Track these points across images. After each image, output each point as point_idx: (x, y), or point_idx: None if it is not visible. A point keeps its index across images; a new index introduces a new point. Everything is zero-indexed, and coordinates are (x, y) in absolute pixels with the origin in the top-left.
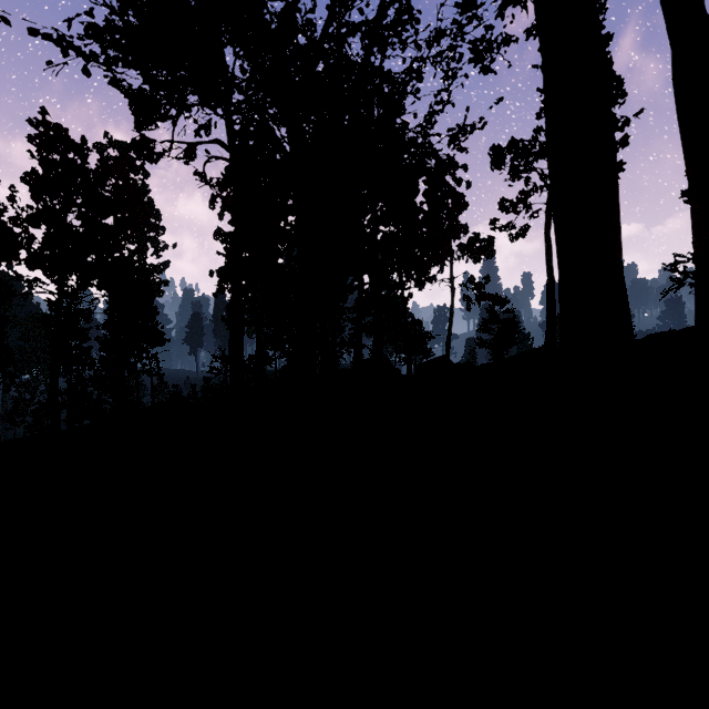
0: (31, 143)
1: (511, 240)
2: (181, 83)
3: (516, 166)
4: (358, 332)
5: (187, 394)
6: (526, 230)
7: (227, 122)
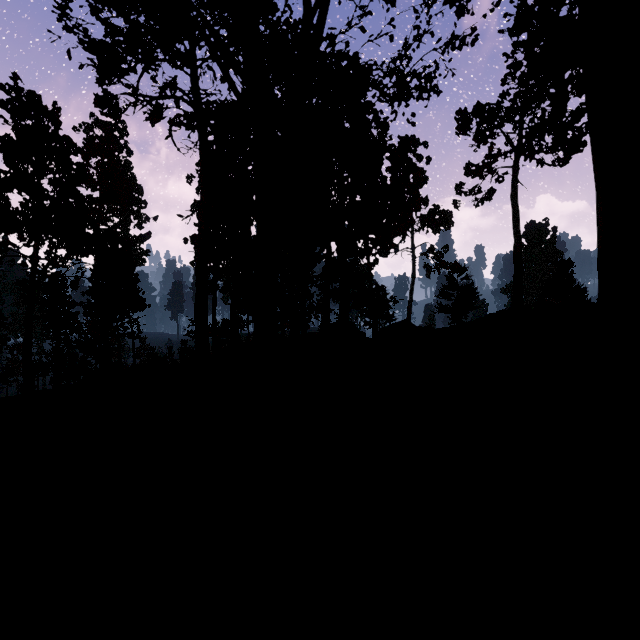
0: (3, 108)
1: (476, 205)
2: (141, 32)
3: (482, 130)
4: (325, 296)
5: (164, 356)
6: (492, 194)
7: (192, 78)
